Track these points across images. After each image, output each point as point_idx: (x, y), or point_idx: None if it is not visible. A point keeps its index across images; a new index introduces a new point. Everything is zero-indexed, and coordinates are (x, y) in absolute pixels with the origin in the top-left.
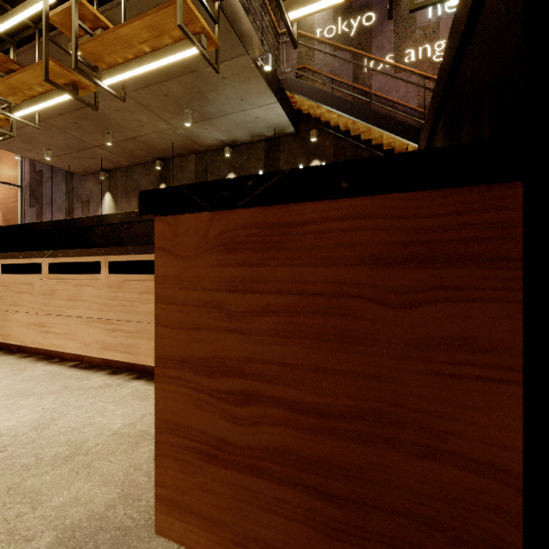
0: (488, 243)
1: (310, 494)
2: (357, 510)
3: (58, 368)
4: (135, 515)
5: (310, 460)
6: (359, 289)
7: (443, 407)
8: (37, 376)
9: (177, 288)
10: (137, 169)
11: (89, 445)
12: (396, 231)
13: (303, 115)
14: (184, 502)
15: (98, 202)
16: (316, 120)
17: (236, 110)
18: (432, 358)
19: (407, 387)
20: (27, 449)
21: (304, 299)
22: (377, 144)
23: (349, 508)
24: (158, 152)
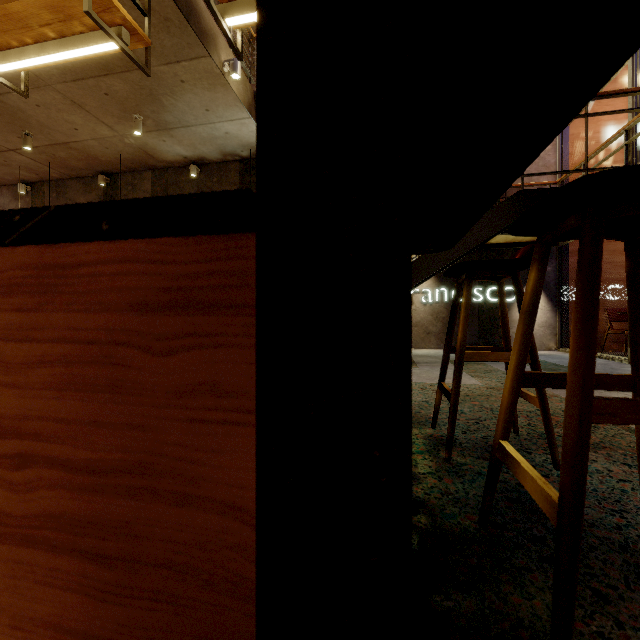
0: (231, 290)
1: (85, 559)
2: (126, 569)
3: None
4: None
5: (84, 522)
6: (128, 336)
7: (196, 453)
8: None
9: None
10: (73, 184)
11: None
12: (159, 276)
13: None
14: None
15: None
16: None
17: (201, 121)
18: (188, 405)
19: (168, 435)
20: None
21: (78, 348)
22: None
23: (119, 567)
24: (101, 164)
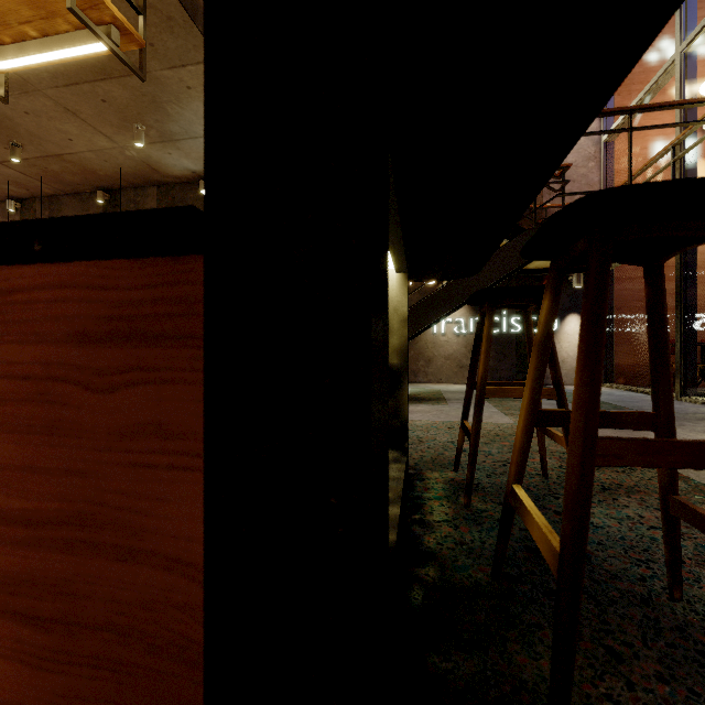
0: (178, 319)
1: (19, 621)
2: (64, 632)
3: None
4: None
5: (18, 580)
6: (66, 371)
7: (140, 501)
8: None
9: None
10: (68, 201)
11: None
12: (100, 303)
13: None
14: None
15: None
16: None
17: None
18: (132, 448)
19: (109, 482)
20: None
21: (12, 384)
22: None
23: (57, 631)
24: (99, 179)
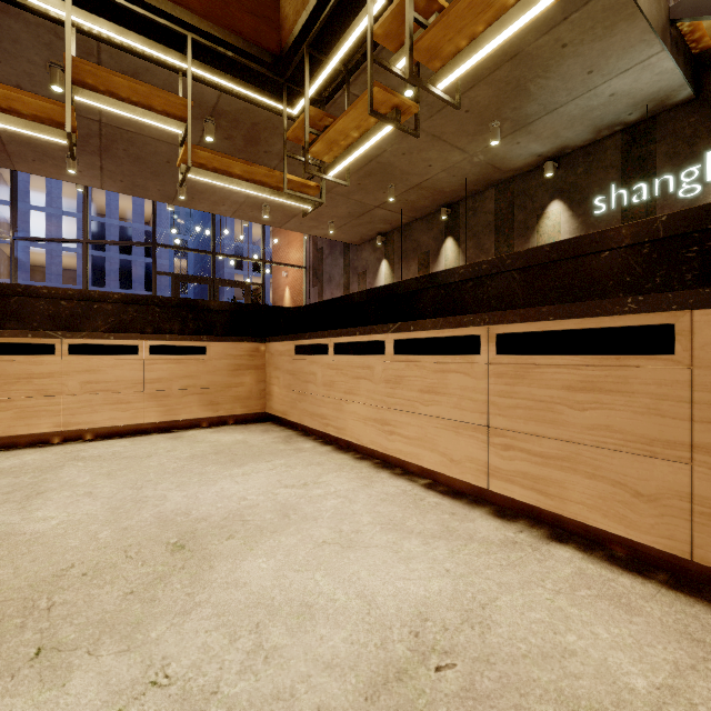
0: None
1: None
2: None
3: (411, 486)
4: None
5: None
6: None
7: None
8: (393, 495)
9: None
10: (417, 225)
11: None
12: None
13: None
14: None
15: (374, 272)
16: None
17: (575, 94)
18: None
19: None
20: (491, 680)
21: None
22: None
23: None
24: (444, 196)
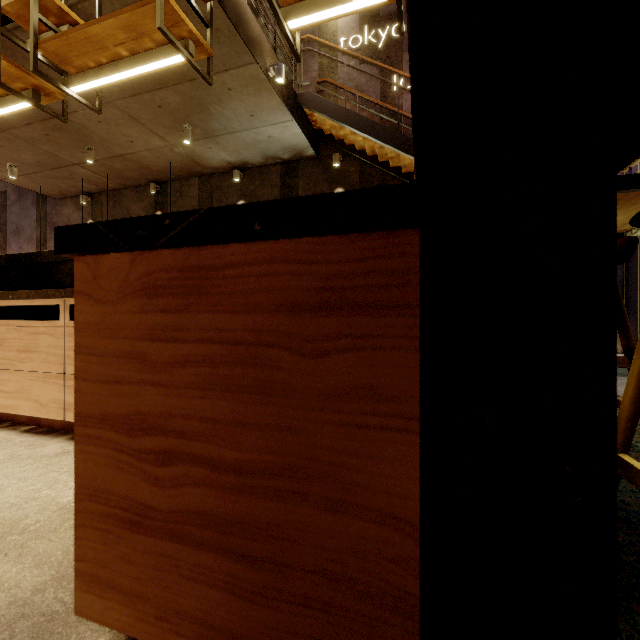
0: (391, 290)
1: (231, 558)
2: (274, 571)
3: (7, 434)
4: (67, 599)
5: (230, 521)
6: (276, 337)
7: (351, 458)
8: None
9: (97, 337)
10: (127, 193)
11: (28, 523)
12: (310, 276)
13: (324, 136)
14: (105, 576)
15: None
16: (339, 142)
17: (245, 127)
18: (342, 409)
19: (319, 439)
20: None
21: (224, 349)
22: (408, 172)
23: (267, 569)
24: (152, 173)
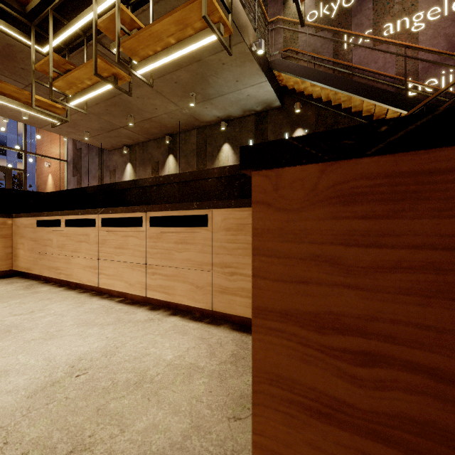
0: None
1: None
2: None
3: (109, 303)
4: (211, 449)
5: None
6: None
7: None
8: (95, 308)
9: (278, 241)
10: (151, 144)
11: (151, 374)
12: None
13: (288, 90)
14: None
15: (121, 170)
16: (299, 94)
17: (231, 90)
18: None
19: None
20: (103, 373)
21: (454, 255)
22: (357, 111)
23: None
24: (167, 129)
